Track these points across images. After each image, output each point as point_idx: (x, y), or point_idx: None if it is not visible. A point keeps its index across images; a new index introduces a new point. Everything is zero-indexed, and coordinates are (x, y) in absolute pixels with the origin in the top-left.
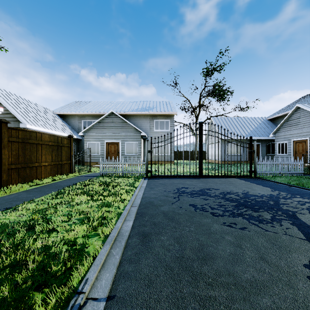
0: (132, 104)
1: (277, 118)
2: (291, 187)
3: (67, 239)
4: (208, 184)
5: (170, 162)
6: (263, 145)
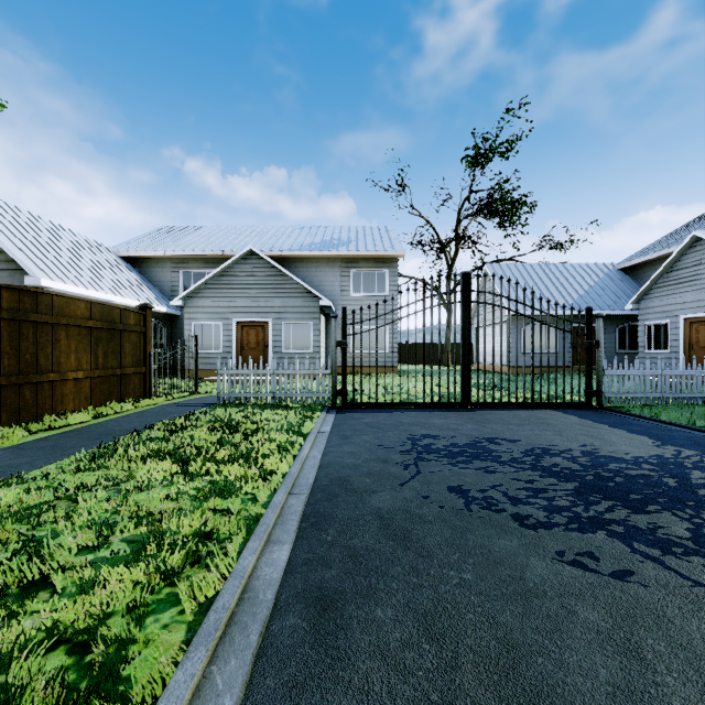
0: (300, 233)
1: (641, 266)
2: (700, 434)
3: (70, 627)
4: (487, 426)
5: (388, 370)
6: (610, 328)
